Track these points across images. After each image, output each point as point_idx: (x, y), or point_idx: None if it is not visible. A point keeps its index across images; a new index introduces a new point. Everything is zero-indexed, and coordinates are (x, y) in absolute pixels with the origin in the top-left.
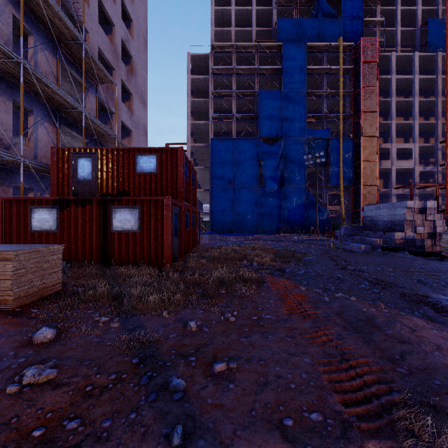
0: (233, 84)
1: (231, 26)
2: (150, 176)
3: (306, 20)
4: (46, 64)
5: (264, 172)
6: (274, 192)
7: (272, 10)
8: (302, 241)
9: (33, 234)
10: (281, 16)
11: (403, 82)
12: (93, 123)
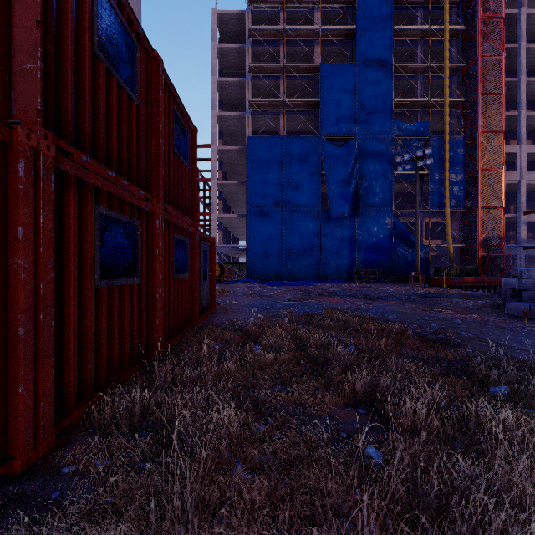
0: (281, 56)
1: None
2: None
3: None
4: None
5: (330, 187)
6: (344, 217)
7: None
8: (418, 299)
9: None
10: None
11: (534, 56)
12: None
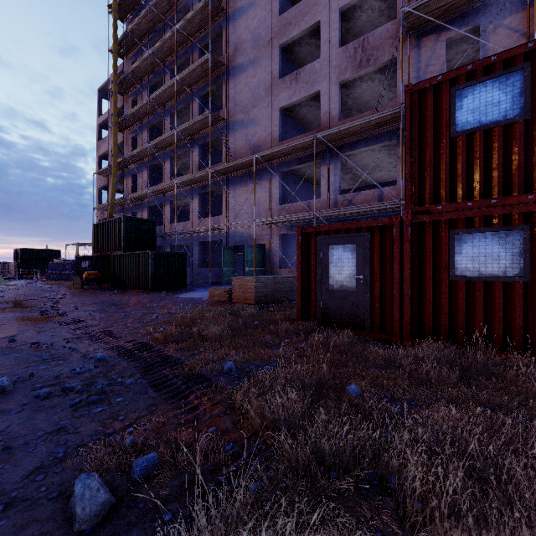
0: None
1: None
2: None
3: None
4: (507, 36)
5: None
6: None
7: None
8: None
9: None
10: None
11: None
12: None
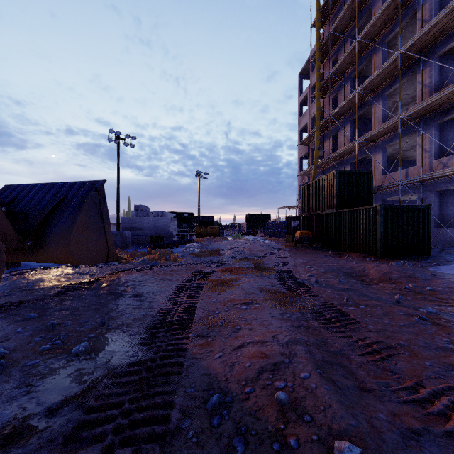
0: None
1: None
2: None
3: None
4: None
5: None
6: None
7: None
8: None
9: None
10: None
11: None
12: None
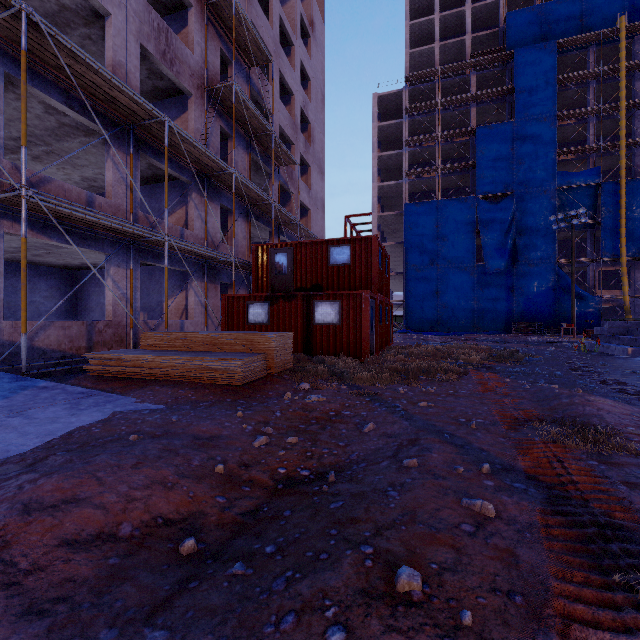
0: (437, 124)
1: (434, 40)
2: (343, 268)
3: (557, 3)
4: (241, 161)
5: (485, 244)
6: (501, 272)
7: (499, 2)
8: (541, 343)
9: (249, 326)
10: (513, 6)
11: None
12: (278, 212)
